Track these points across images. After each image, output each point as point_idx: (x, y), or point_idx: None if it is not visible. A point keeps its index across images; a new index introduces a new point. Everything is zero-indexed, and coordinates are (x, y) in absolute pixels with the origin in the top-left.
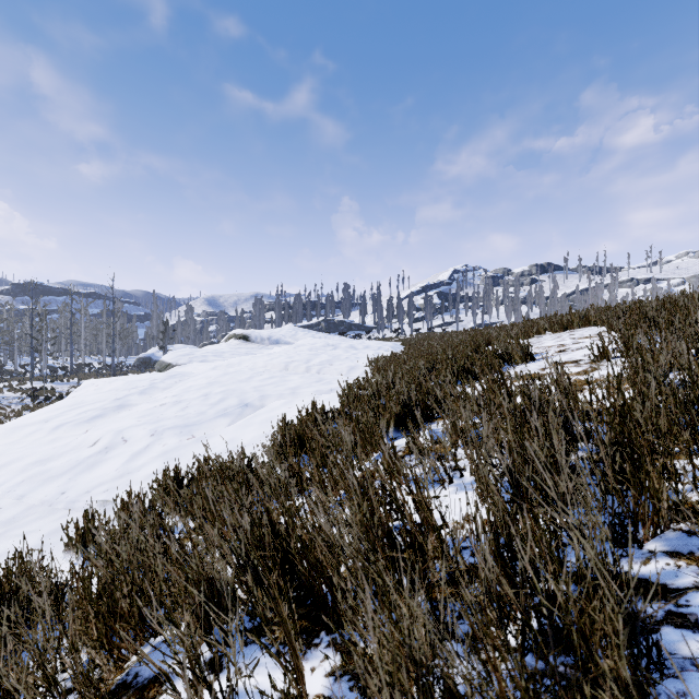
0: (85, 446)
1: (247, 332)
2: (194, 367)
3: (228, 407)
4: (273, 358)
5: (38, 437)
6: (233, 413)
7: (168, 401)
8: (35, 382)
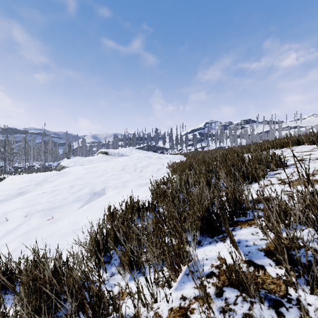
0: None
1: (107, 150)
2: (76, 168)
3: (82, 195)
4: (117, 163)
5: None
6: (84, 199)
7: (48, 190)
8: (6, 175)
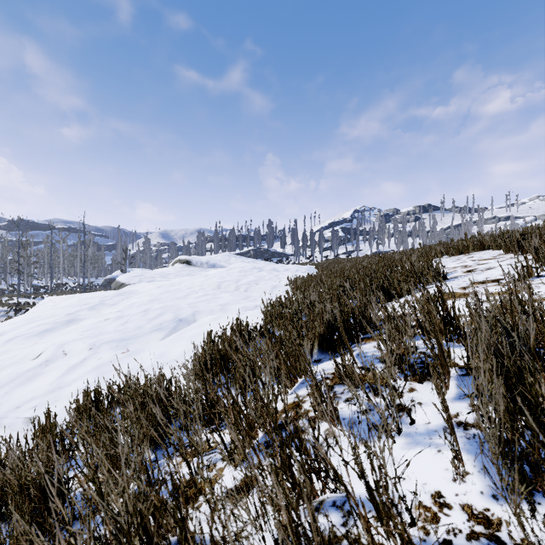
0: (29, 358)
1: (189, 258)
2: (143, 286)
3: (164, 322)
4: (208, 279)
5: None
6: (167, 327)
7: (112, 316)
8: (21, 298)
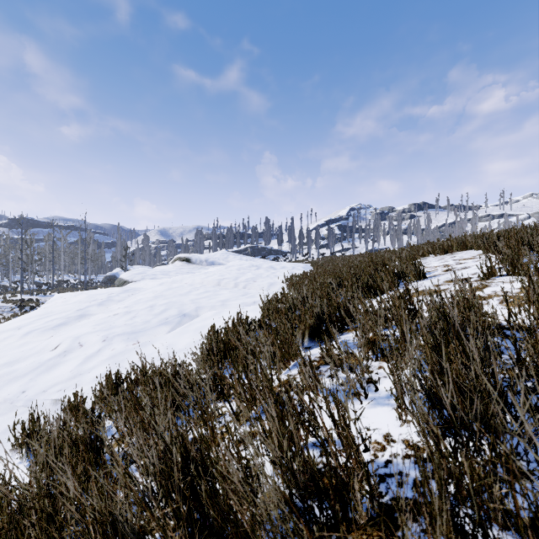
0: (48, 349)
1: (189, 256)
2: (146, 283)
3: (169, 317)
4: (208, 276)
5: (11, 342)
6: (172, 322)
7: (120, 311)
8: (24, 295)
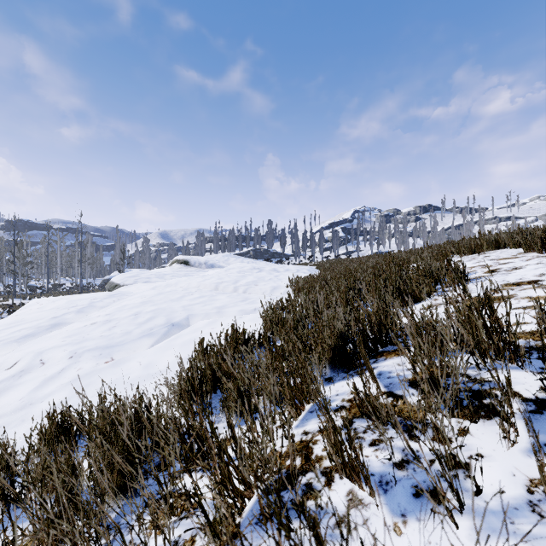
0: (3, 368)
1: (187, 258)
2: (138, 287)
3: (154, 327)
4: (205, 279)
5: None
6: (158, 333)
7: (100, 320)
8: (17, 299)
